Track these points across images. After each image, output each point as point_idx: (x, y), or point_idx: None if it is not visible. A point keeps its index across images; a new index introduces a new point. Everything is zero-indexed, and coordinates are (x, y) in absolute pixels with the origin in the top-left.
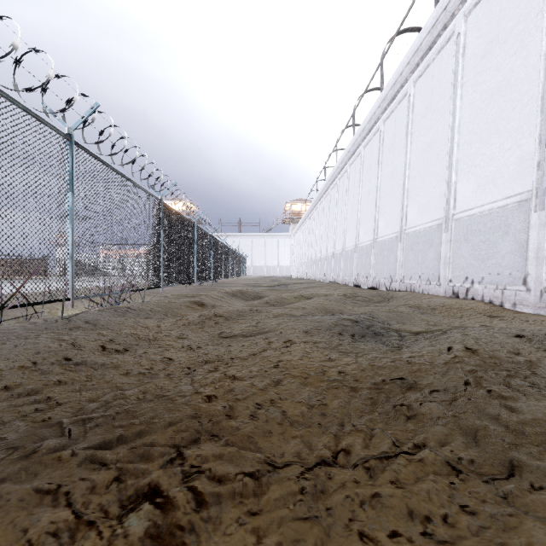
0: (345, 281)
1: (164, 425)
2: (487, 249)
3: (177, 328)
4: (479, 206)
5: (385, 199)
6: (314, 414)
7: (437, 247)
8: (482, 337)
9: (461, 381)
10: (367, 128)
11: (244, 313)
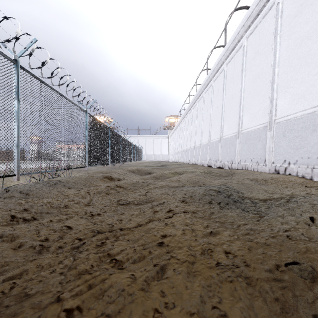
0: (202, 163)
1: None
2: (300, 141)
3: (88, 196)
4: (293, 114)
5: (227, 112)
6: None
7: (263, 141)
8: None
9: None
10: (216, 69)
11: (137, 185)
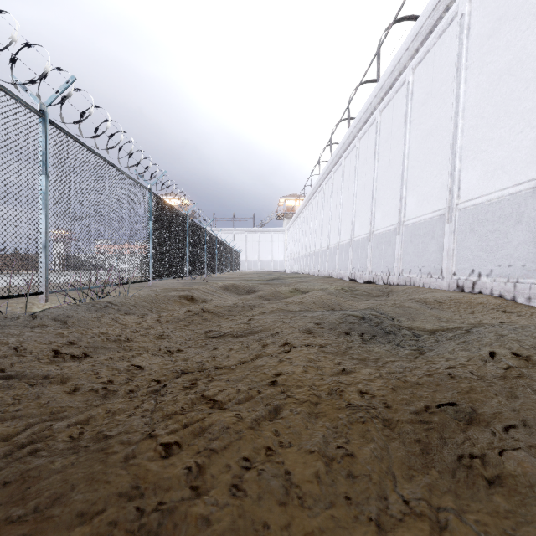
0: (340, 275)
1: (68, 523)
2: (496, 240)
3: (159, 325)
4: (486, 194)
5: (382, 190)
6: (336, 475)
7: (439, 239)
8: (523, 338)
9: None
10: (363, 119)
11: (235, 308)
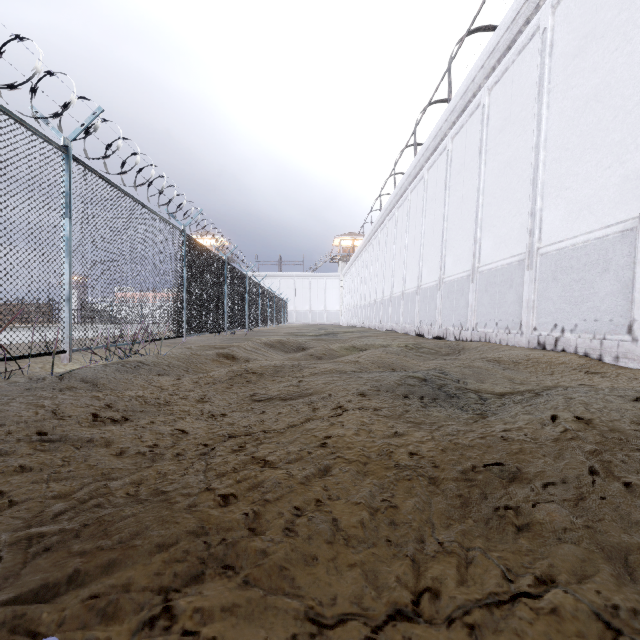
0: (406, 329)
1: (149, 550)
2: (581, 290)
3: (198, 387)
4: (570, 238)
5: (453, 231)
6: (379, 523)
7: (518, 288)
8: (592, 401)
9: (585, 469)
10: (431, 146)
11: (283, 369)
